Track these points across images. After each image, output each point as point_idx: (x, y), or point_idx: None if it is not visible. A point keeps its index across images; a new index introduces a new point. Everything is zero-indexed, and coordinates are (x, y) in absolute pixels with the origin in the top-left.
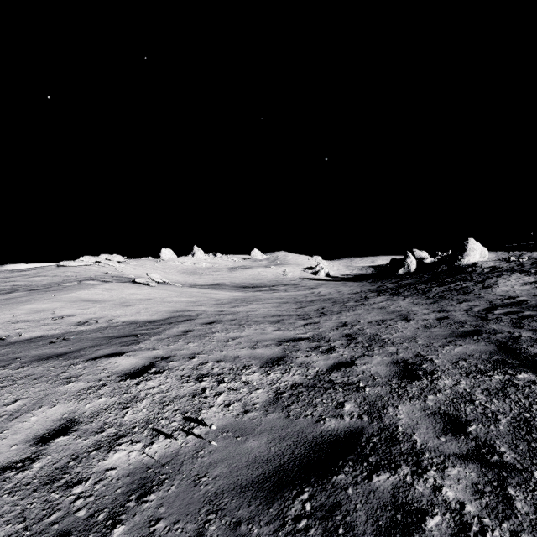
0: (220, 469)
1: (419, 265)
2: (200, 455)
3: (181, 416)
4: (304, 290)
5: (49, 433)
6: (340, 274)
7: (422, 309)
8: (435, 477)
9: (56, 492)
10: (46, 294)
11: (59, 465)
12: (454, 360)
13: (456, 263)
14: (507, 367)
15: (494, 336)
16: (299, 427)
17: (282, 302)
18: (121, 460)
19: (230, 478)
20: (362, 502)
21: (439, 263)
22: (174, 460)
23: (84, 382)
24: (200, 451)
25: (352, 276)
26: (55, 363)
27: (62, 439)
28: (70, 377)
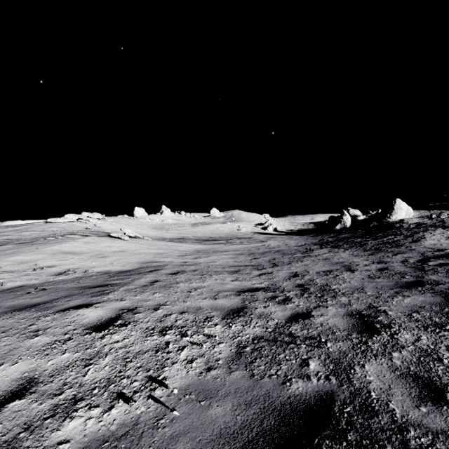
0: (182, 445)
1: (353, 222)
2: (160, 424)
3: (143, 374)
4: (256, 243)
5: (4, 396)
6: (285, 229)
7: (362, 260)
8: None
9: None
10: (32, 247)
11: (9, 437)
12: (407, 312)
13: (385, 219)
14: None
15: (437, 287)
16: (265, 390)
17: (238, 254)
18: (76, 430)
19: None
20: None
21: (370, 219)
22: (133, 430)
23: (50, 335)
24: (162, 419)
25: (296, 231)
26: (26, 315)
27: (17, 403)
28: (38, 331)
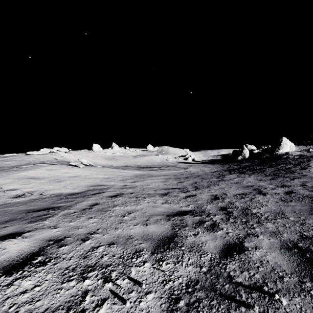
0: None
1: (250, 154)
2: None
3: None
4: (180, 170)
5: None
6: (200, 160)
7: (267, 184)
8: None
9: None
10: (5, 173)
11: None
12: None
13: (274, 152)
14: None
15: None
16: None
17: (167, 178)
18: None
19: None
20: None
21: (263, 152)
22: None
23: None
24: None
25: (208, 161)
26: None
27: None
28: None
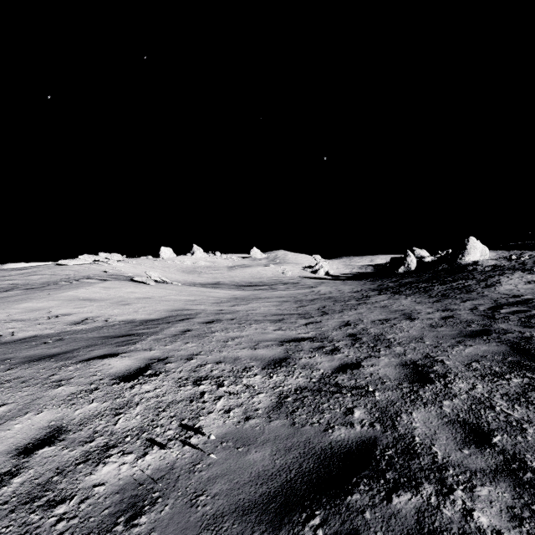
0: (219, 486)
1: (419, 264)
2: (197, 468)
3: (178, 423)
4: (304, 289)
5: (33, 443)
6: (339, 273)
7: (425, 308)
8: (463, 499)
9: (36, 513)
10: (43, 293)
11: (42, 480)
12: (466, 361)
13: (456, 261)
14: (524, 369)
15: (505, 335)
16: (306, 436)
17: (282, 301)
18: (110, 474)
19: (231, 497)
20: (382, 529)
21: (439, 261)
22: (169, 474)
23: (75, 385)
24: (198, 464)
25: (352, 275)
26: (46, 365)
27: (47, 449)
28: (61, 380)
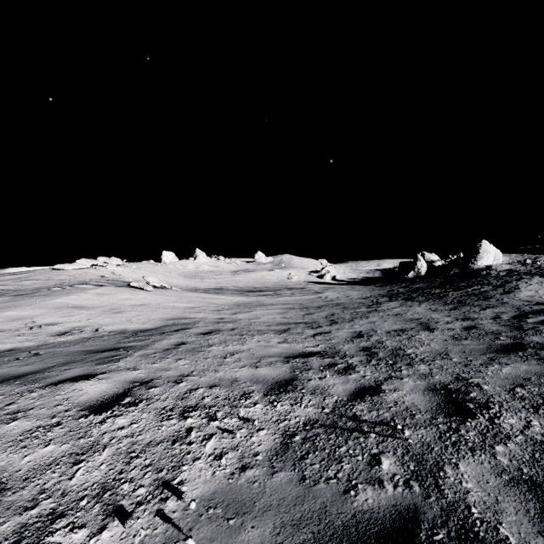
0: None
1: (429, 268)
2: None
3: (153, 477)
4: (310, 295)
5: None
6: (346, 278)
7: (443, 316)
8: None
9: None
10: (31, 300)
11: None
12: (508, 386)
13: (468, 266)
14: None
15: (543, 351)
16: (321, 502)
17: (287, 308)
18: None
19: None
20: None
21: (450, 266)
22: None
23: (32, 419)
24: None
25: (359, 280)
26: (6, 390)
27: None
28: (17, 412)
